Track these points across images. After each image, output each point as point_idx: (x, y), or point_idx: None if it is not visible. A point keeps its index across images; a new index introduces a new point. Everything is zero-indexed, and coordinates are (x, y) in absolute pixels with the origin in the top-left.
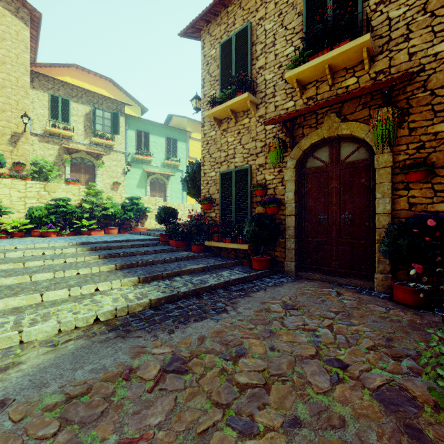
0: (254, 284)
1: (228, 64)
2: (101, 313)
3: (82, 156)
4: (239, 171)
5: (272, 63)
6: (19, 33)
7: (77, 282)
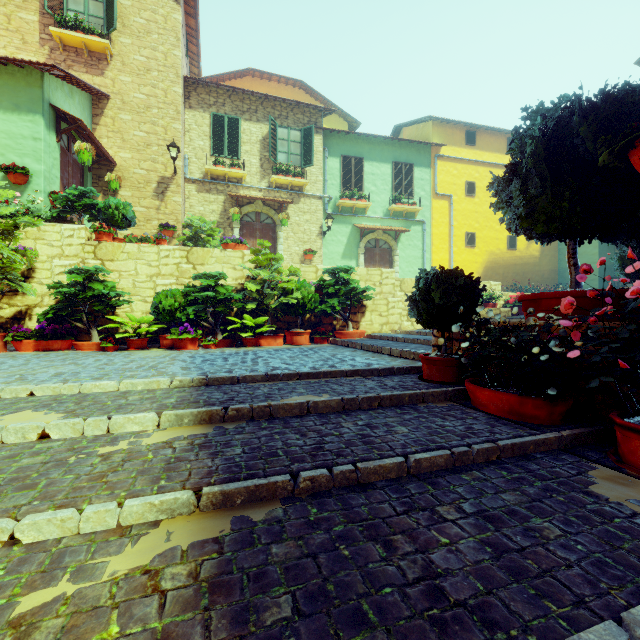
0: None
1: None
2: None
3: (257, 209)
4: None
5: None
6: (167, 19)
7: None
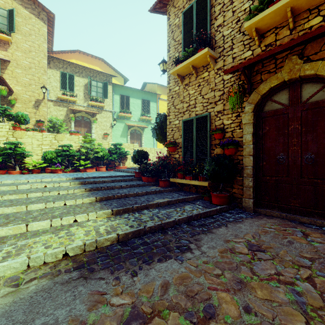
0: (215, 219)
1: (190, 28)
2: (70, 249)
3: (82, 115)
4: (199, 118)
5: (230, 19)
6: (40, 30)
7: (61, 212)
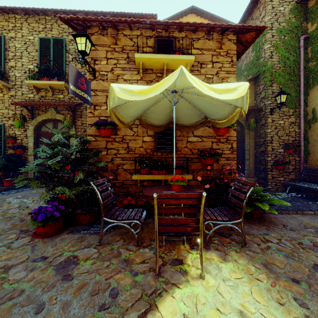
0: (2, 193)
1: None
2: None
3: None
4: None
5: (20, 68)
6: None
7: None
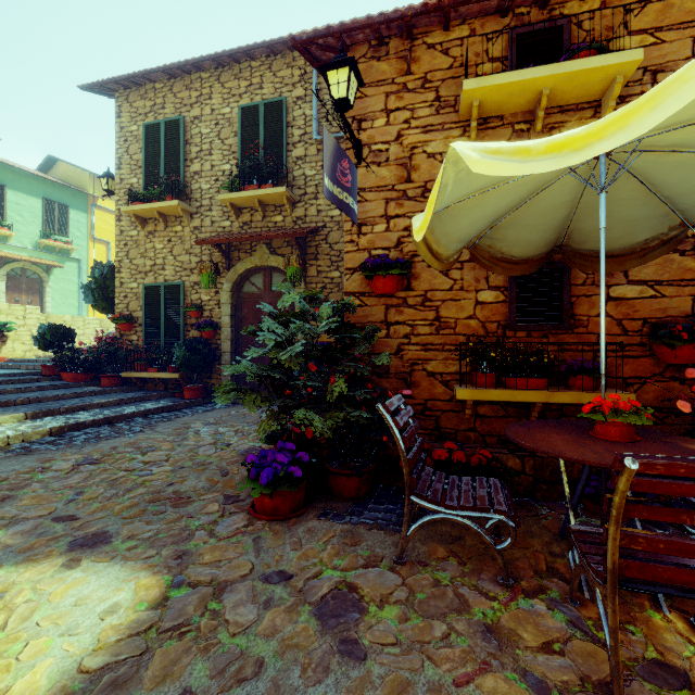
0: (182, 412)
1: (156, 154)
2: None
3: None
4: (170, 286)
5: (209, 173)
6: None
7: None
